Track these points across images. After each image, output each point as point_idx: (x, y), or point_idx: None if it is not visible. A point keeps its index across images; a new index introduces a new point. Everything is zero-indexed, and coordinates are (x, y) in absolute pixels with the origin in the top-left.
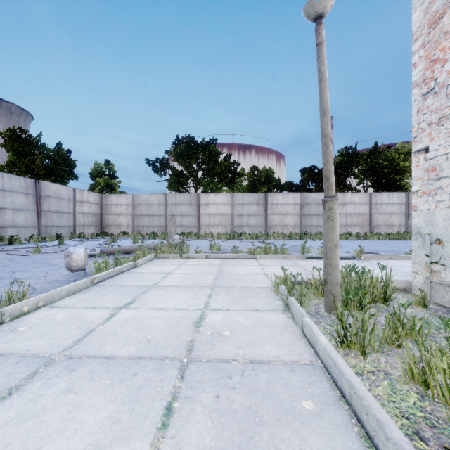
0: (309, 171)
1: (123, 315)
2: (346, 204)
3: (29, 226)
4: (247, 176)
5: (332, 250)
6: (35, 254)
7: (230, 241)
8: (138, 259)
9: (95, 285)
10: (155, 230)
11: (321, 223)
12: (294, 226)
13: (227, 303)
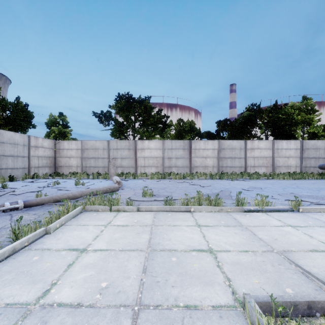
0: (223, 123)
1: None
2: (254, 149)
3: None
4: (175, 127)
5: None
6: None
7: (161, 181)
8: (59, 217)
9: None
10: (100, 170)
11: (234, 164)
12: (213, 166)
13: None
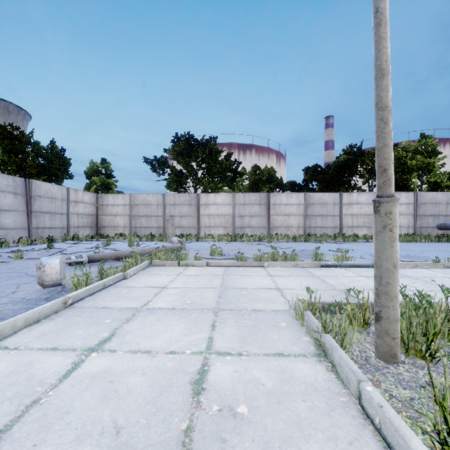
0: (312, 170)
1: (90, 365)
2: (352, 205)
3: (18, 228)
4: (248, 176)
5: (391, 273)
6: (17, 261)
7: (231, 244)
8: (129, 268)
9: (69, 306)
10: (153, 231)
11: (326, 224)
12: (298, 227)
13: (237, 340)
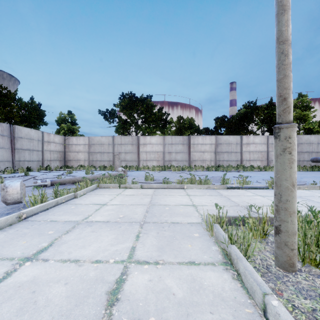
0: (221, 119)
1: (20, 275)
2: (250, 144)
3: (4, 161)
4: (175, 124)
5: (290, 191)
6: None
7: (162, 172)
8: (80, 190)
9: (23, 220)
10: (105, 163)
11: (231, 158)
12: (211, 160)
13: (156, 249)
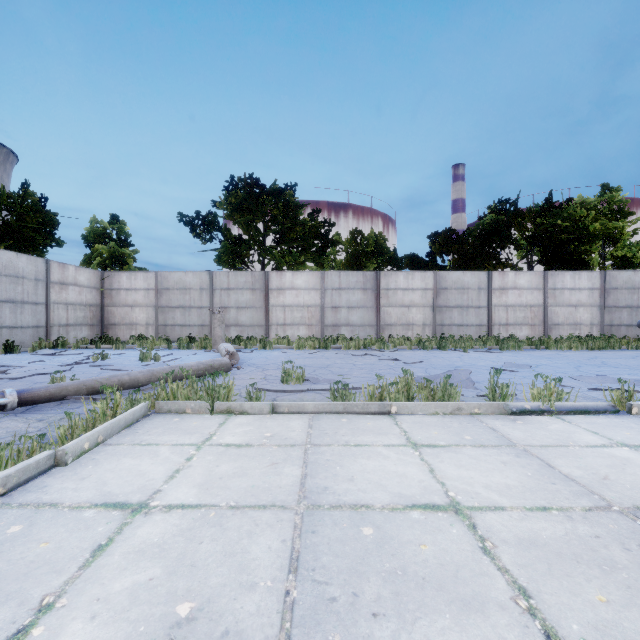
0: (443, 237)
1: None
2: (507, 290)
3: None
4: (345, 246)
5: None
6: None
7: (320, 353)
8: (93, 425)
9: None
10: (194, 331)
11: (467, 320)
12: (424, 324)
13: None
